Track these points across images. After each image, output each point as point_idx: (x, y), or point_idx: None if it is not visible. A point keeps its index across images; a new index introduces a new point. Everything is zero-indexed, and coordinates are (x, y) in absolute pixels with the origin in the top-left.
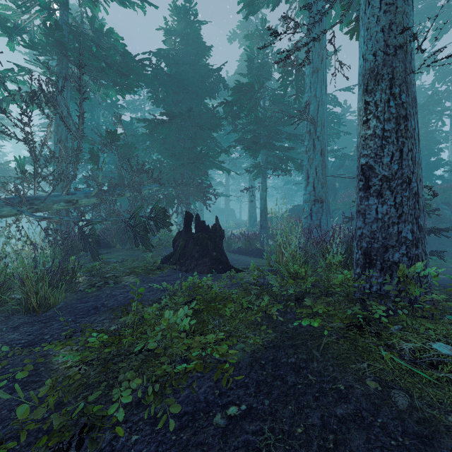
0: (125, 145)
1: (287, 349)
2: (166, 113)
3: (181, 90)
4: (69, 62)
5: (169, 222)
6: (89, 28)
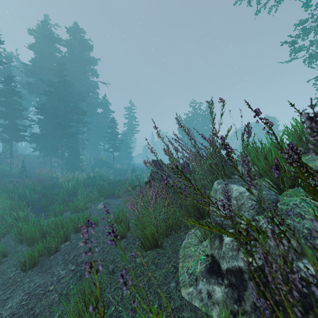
0: None
1: None
2: None
3: None
4: None
5: None
6: None
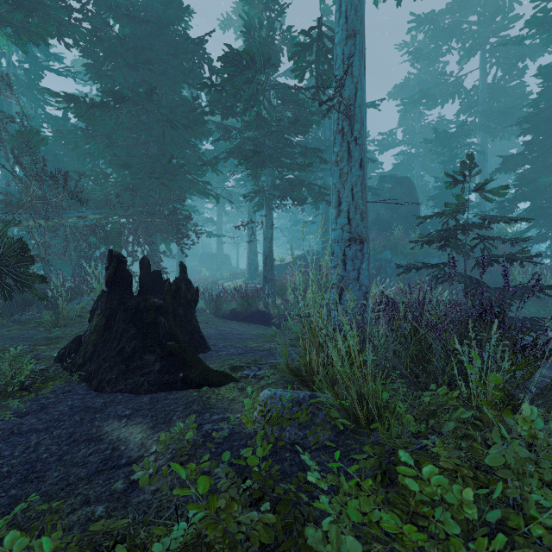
0: (20, 132)
1: None
2: (111, 93)
3: (141, 65)
4: None
5: (32, 277)
6: None
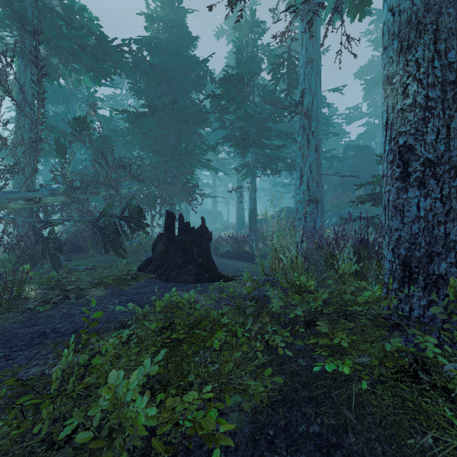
0: (100, 138)
1: (303, 405)
2: (147, 105)
3: (165, 82)
4: (33, 40)
5: (146, 223)
6: (58, 5)
